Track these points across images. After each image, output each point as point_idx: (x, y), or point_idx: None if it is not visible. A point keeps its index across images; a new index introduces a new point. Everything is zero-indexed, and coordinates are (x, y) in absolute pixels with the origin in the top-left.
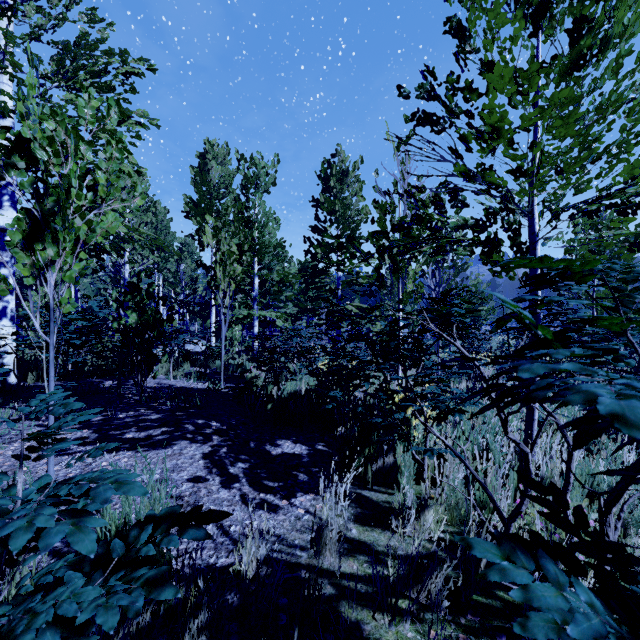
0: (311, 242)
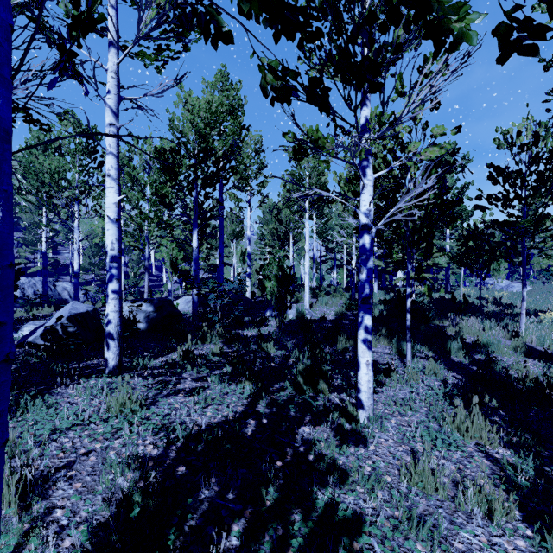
0: None
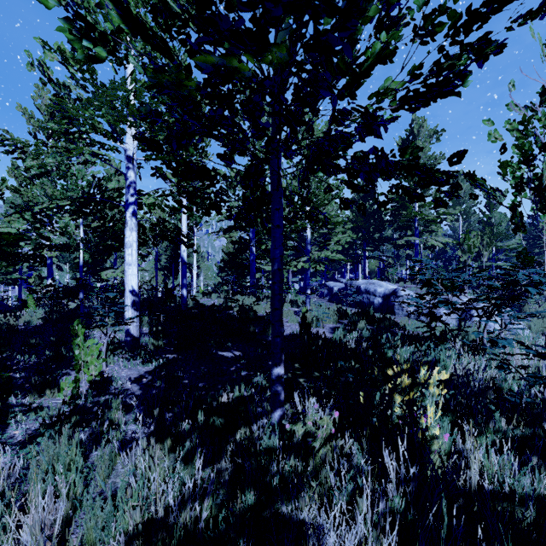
0: (533, 218)
